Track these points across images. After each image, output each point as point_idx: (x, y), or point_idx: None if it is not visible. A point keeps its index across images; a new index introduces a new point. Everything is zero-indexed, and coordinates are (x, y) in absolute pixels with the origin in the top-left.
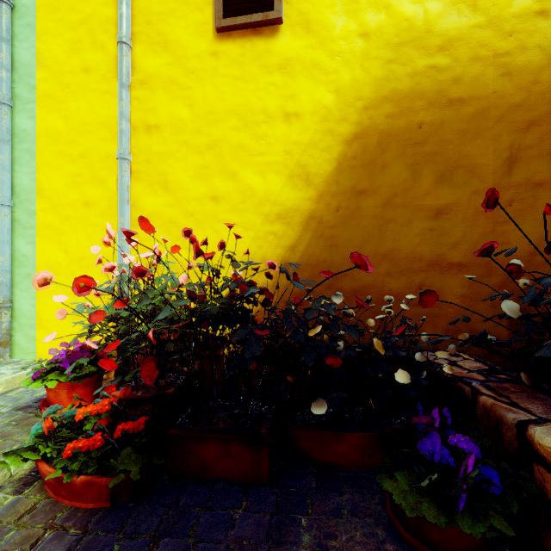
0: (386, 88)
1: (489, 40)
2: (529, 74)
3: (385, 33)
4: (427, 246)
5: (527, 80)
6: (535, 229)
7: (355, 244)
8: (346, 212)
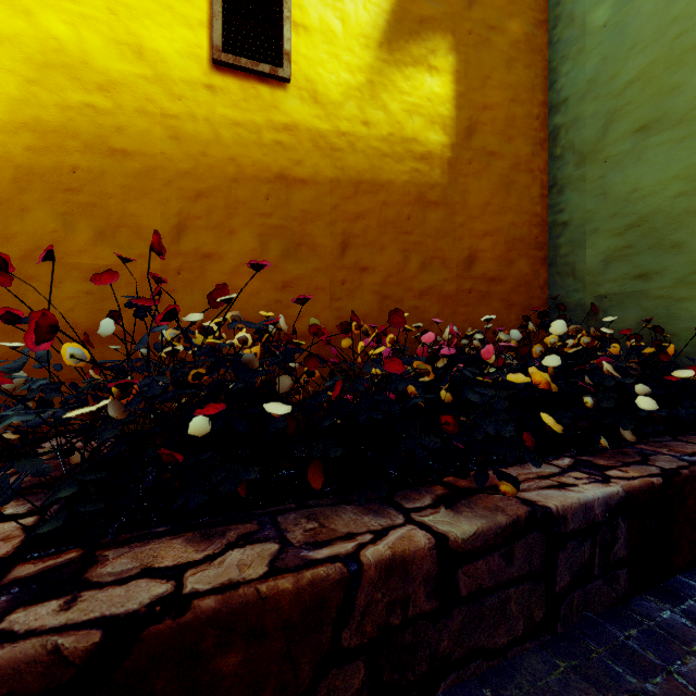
0: (27, 113)
1: (157, 96)
2: (198, 144)
3: (25, 44)
4: (83, 312)
5: (196, 150)
6: (203, 300)
7: None
8: None
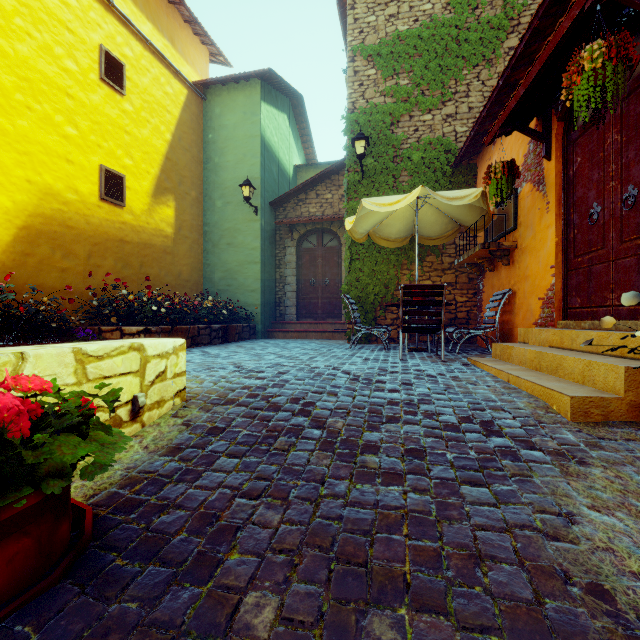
0: (40, 210)
1: (82, 208)
2: (95, 226)
3: (40, 185)
4: (59, 284)
5: (95, 228)
6: (97, 282)
7: (25, 278)
8: (19, 262)
